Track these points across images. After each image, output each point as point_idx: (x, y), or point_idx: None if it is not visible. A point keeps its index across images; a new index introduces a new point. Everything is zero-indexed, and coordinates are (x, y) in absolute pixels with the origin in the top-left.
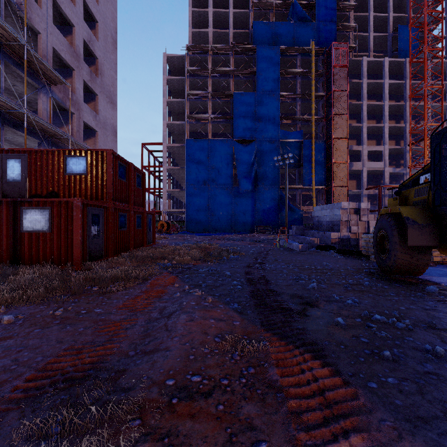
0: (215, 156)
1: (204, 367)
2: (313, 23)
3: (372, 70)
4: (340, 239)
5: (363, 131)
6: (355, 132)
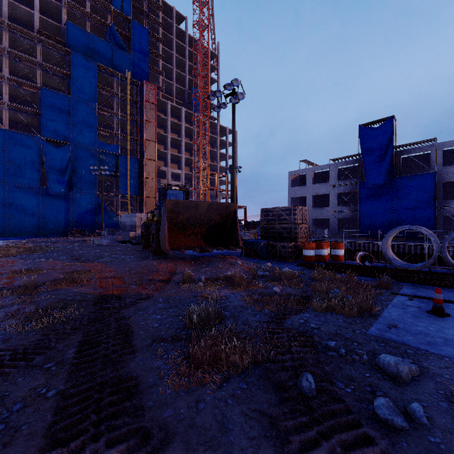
0: (15, 151)
1: (60, 266)
2: (130, 54)
3: (175, 111)
4: (136, 237)
5: (168, 157)
6: (163, 155)
